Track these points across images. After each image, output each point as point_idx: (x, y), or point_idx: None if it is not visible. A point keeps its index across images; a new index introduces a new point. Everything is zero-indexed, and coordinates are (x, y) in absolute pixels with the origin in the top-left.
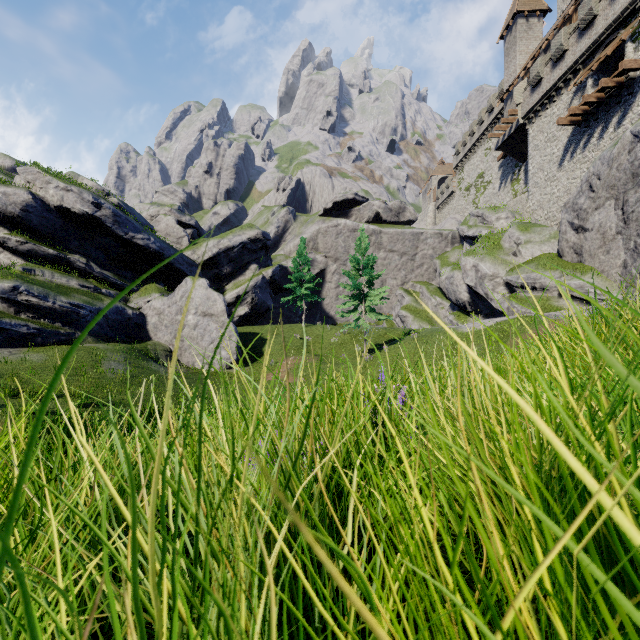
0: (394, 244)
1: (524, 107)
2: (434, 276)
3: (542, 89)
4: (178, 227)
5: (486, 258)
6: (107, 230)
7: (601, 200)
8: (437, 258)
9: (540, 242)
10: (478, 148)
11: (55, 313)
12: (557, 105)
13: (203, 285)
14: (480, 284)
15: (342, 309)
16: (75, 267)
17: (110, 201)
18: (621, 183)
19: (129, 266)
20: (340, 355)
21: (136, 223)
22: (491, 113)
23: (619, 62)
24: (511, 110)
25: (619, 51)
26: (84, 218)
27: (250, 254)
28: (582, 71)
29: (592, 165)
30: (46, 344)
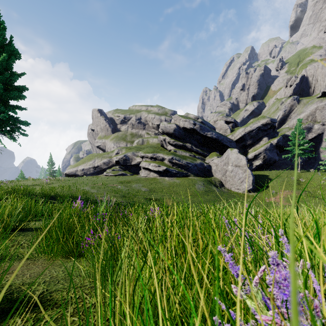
0: None
1: None
2: None
3: None
4: (225, 125)
5: None
6: (197, 133)
7: None
8: None
9: None
10: None
11: (182, 166)
12: None
13: (235, 152)
14: None
15: None
16: (187, 148)
17: (198, 121)
18: None
19: (205, 145)
20: None
21: (208, 128)
22: None
23: None
24: None
25: None
26: (190, 130)
27: (262, 132)
28: None
29: None
30: (180, 176)
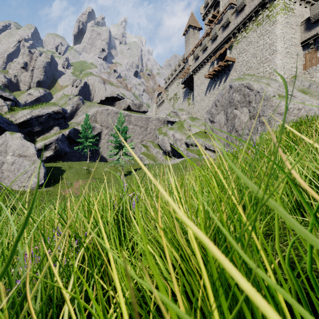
0: (137, 122)
1: (192, 67)
2: (156, 138)
3: (199, 61)
4: None
5: (178, 131)
6: None
7: (219, 110)
8: (157, 130)
9: (198, 126)
10: (174, 82)
11: None
12: (204, 69)
13: (19, 137)
14: (175, 143)
15: (110, 153)
16: None
17: None
18: (226, 105)
19: None
20: (109, 178)
21: None
22: (180, 67)
23: (225, 57)
24: (187, 67)
25: (225, 52)
26: None
27: (54, 120)
28: (213, 57)
29: (216, 96)
30: None
